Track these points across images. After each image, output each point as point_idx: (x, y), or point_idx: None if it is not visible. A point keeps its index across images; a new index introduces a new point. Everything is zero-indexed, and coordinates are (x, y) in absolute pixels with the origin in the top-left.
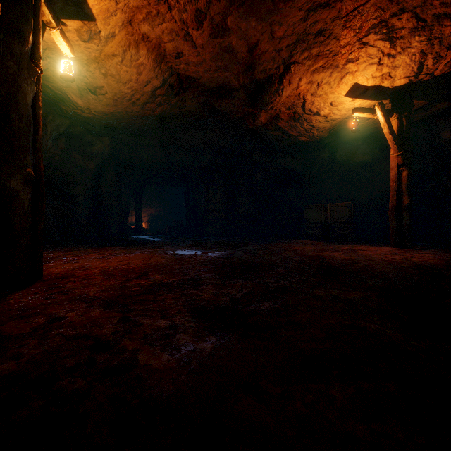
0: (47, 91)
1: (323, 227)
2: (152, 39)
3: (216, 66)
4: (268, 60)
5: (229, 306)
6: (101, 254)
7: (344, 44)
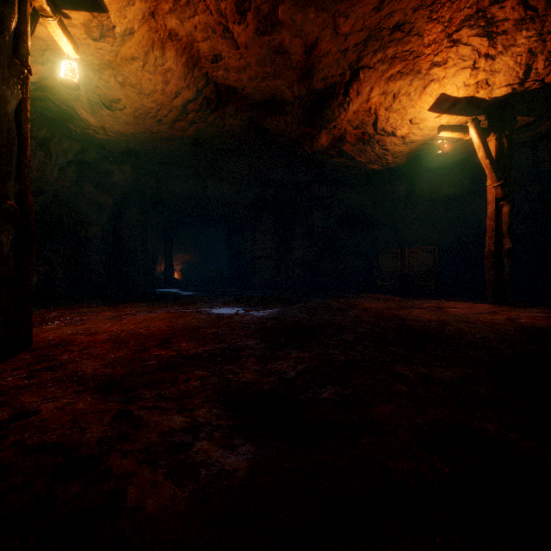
0: (50, 106)
1: (400, 278)
2: (182, 38)
3: (264, 72)
4: (330, 64)
5: (277, 390)
6: (116, 313)
7: (429, 42)
